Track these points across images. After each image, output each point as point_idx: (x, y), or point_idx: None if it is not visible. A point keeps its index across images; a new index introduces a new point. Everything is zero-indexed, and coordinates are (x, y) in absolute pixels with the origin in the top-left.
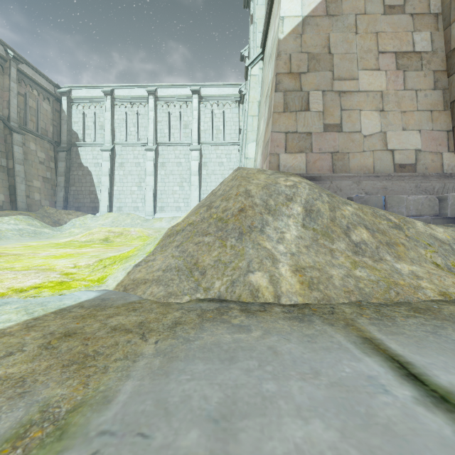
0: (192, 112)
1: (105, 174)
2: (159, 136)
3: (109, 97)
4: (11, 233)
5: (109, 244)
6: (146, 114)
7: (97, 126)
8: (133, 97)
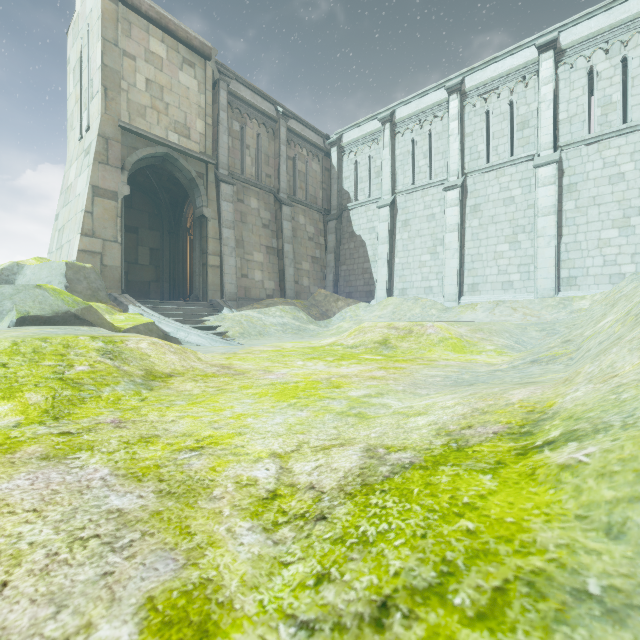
0: (538, 91)
1: (383, 241)
2: (468, 160)
3: (388, 125)
4: (275, 328)
5: (390, 355)
6: (445, 129)
7: (371, 174)
8: (423, 110)
